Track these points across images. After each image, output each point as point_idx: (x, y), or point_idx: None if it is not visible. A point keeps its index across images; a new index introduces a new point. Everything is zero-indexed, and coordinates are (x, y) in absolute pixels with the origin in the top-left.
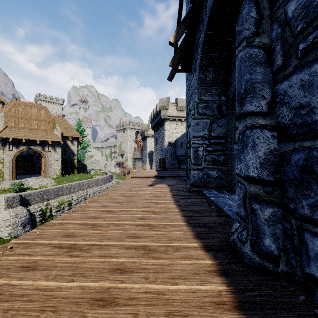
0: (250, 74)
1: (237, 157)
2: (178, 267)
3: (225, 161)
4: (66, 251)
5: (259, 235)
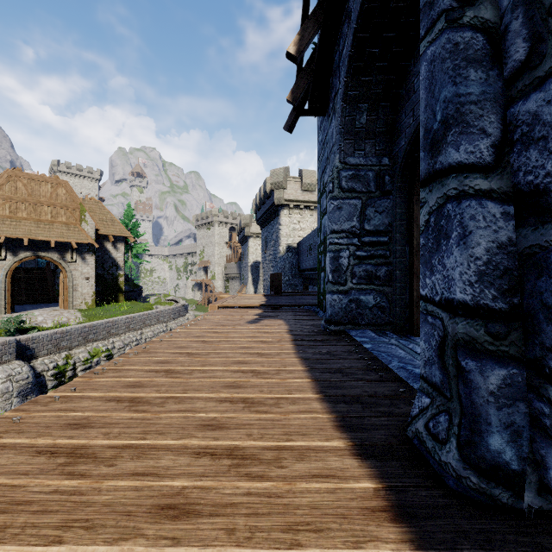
0: (455, 85)
1: (423, 262)
2: (302, 500)
3: (389, 276)
4: (63, 462)
5: (476, 427)
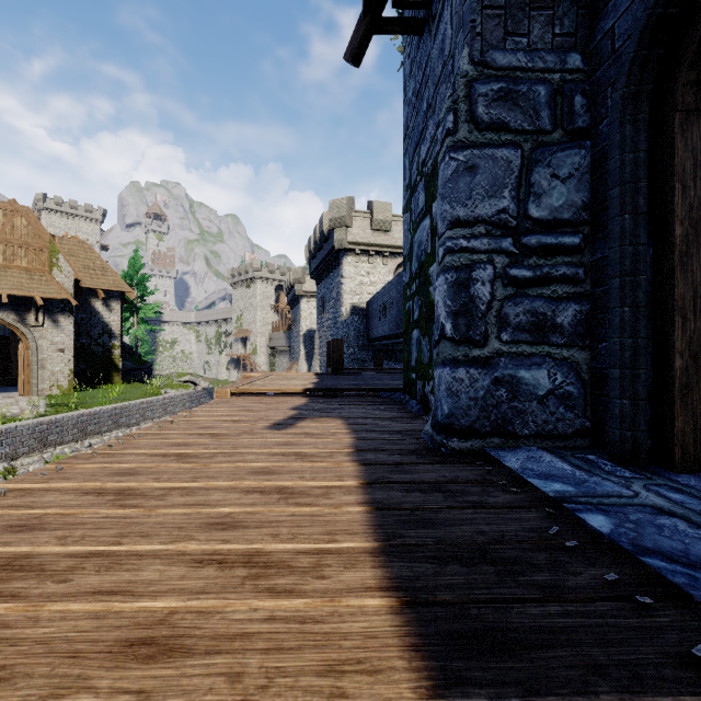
0: None
1: None
2: None
3: (584, 325)
4: None
5: None
